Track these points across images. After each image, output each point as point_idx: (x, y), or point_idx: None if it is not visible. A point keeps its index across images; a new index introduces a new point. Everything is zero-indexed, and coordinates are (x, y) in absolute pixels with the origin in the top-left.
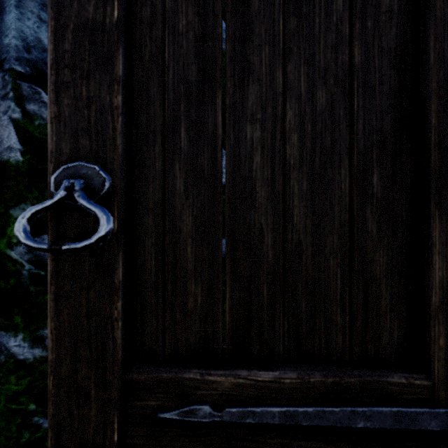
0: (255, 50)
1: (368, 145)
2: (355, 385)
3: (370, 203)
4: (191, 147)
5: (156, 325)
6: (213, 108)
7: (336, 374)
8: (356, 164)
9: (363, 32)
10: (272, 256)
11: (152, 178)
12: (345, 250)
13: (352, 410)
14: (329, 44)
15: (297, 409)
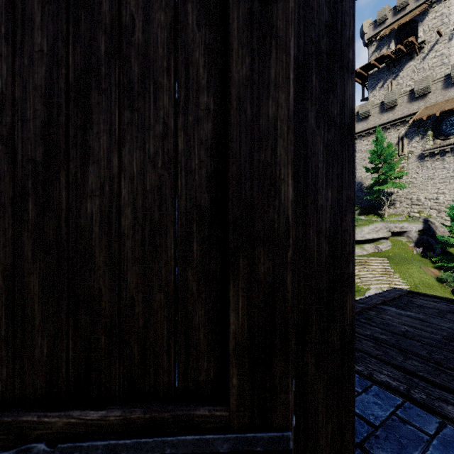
0: (94, 137)
1: (189, 218)
2: (168, 418)
3: (191, 266)
4: (38, 218)
5: (6, 373)
6: (57, 185)
7: (155, 410)
8: (180, 234)
9: (185, 125)
10: (109, 311)
11: (2, 245)
12: (171, 305)
13: (163, 440)
14: (157, 134)
15: (118, 441)
